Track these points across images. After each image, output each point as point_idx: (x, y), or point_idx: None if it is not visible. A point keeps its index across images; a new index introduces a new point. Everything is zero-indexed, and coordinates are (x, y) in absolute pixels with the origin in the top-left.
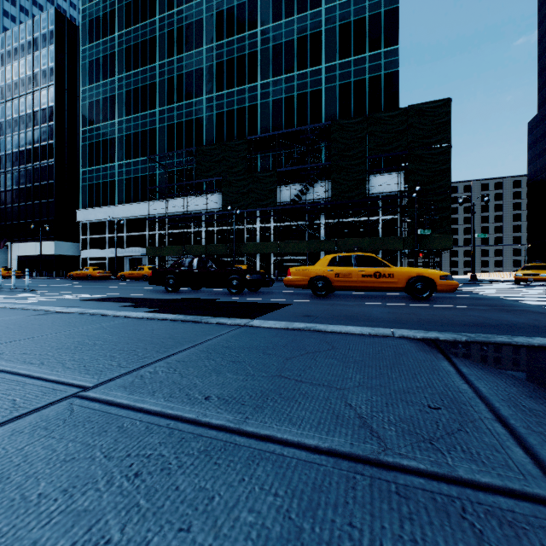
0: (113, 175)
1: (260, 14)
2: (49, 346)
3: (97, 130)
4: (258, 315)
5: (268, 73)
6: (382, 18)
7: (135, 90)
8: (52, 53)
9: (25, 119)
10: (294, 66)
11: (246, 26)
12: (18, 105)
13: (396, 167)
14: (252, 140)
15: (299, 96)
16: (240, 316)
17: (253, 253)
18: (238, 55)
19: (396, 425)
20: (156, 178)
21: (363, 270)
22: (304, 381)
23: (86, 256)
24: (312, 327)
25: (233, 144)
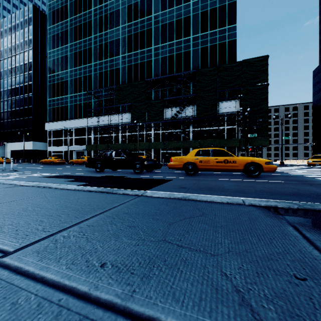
0: (67, 102)
1: (154, 6)
2: (0, 212)
3: (57, 75)
4: (151, 187)
5: (158, 41)
6: (226, 8)
7: (79, 52)
8: (31, 30)
9: (15, 70)
10: (174, 37)
11: (145, 13)
12: (11, 61)
13: (235, 97)
14: (148, 81)
15: (176, 55)
16: (139, 188)
17: (149, 149)
18: (140, 31)
19: (273, 302)
20: (92, 104)
21: (217, 159)
22: (184, 246)
23: (51, 150)
24: (187, 197)
25: (137, 83)
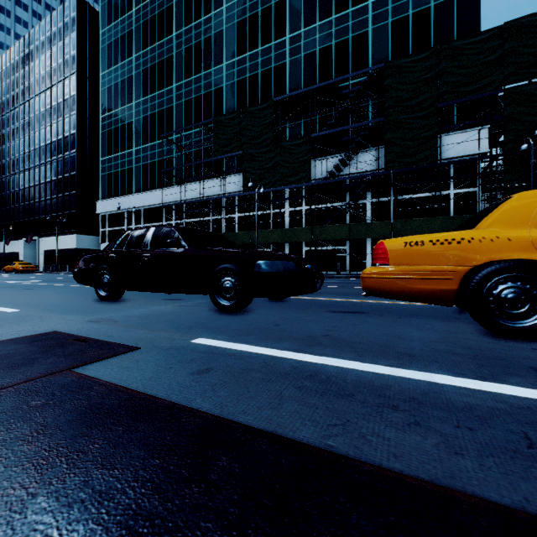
0: (131, 162)
1: None
2: None
3: (115, 115)
4: None
5: (298, 23)
6: None
7: (152, 67)
8: (74, 40)
9: (50, 112)
10: (332, 9)
11: None
12: (44, 98)
13: (476, 121)
14: (278, 103)
15: (337, 46)
16: None
17: (281, 243)
18: (263, 8)
19: None
20: (173, 162)
21: None
22: None
23: None
24: None
25: (256, 109)
